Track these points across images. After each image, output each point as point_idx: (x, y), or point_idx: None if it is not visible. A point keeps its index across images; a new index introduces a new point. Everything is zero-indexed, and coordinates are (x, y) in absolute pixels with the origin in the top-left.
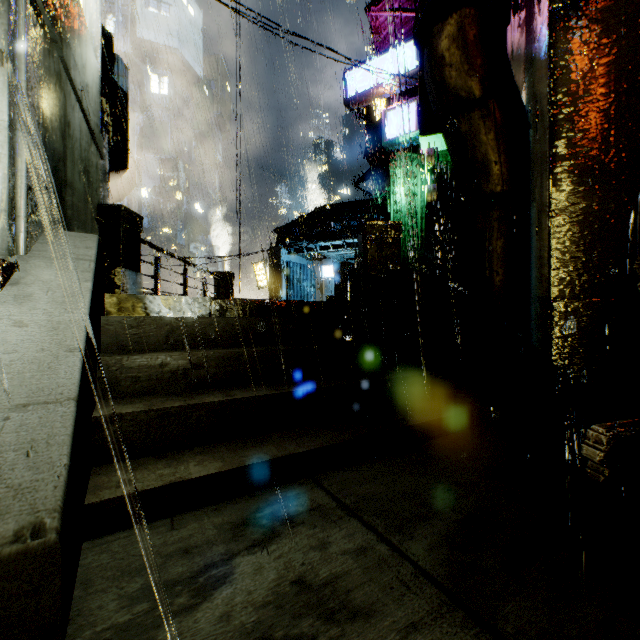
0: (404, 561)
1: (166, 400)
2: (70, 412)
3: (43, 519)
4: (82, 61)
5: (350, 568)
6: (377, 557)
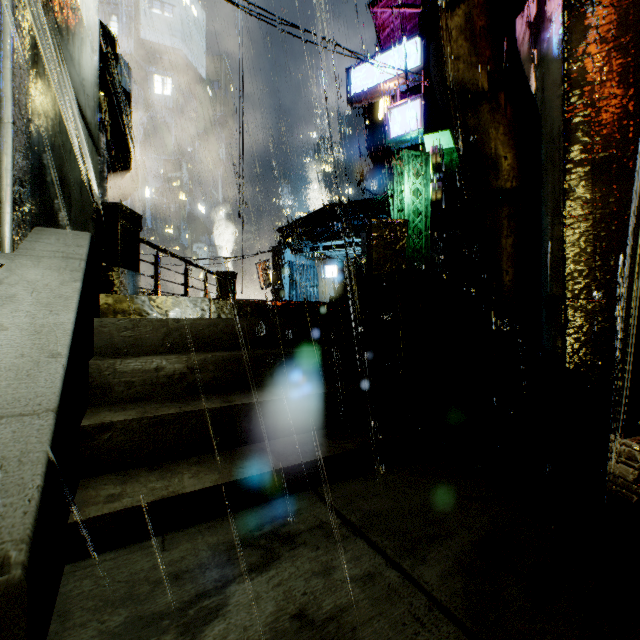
0: (416, 591)
1: (161, 406)
2: (48, 425)
3: (8, 552)
4: (77, 54)
5: (357, 599)
6: (386, 586)
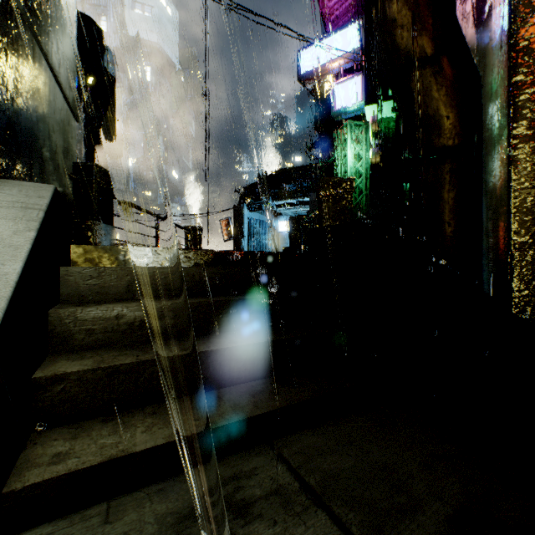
0: None
1: (119, 355)
2: None
3: None
4: (52, 24)
5: None
6: None
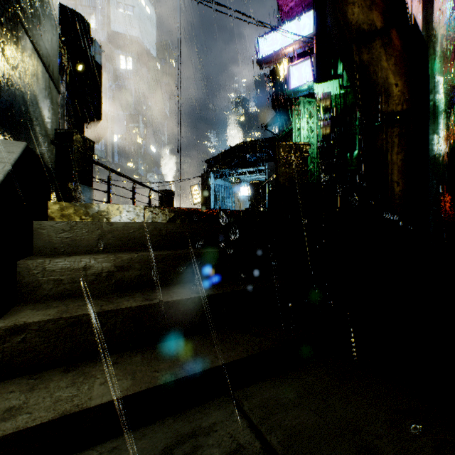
0: None
1: (83, 304)
2: None
3: None
4: (32, 0)
5: None
6: None
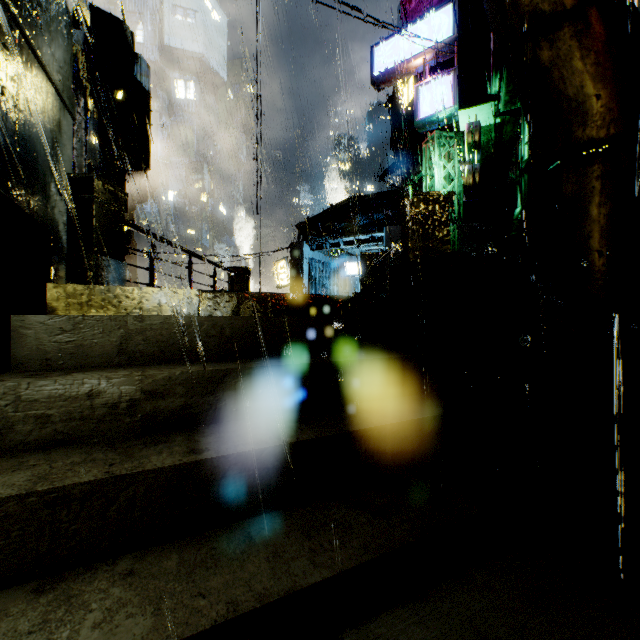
0: None
1: (81, 462)
2: None
3: None
4: None
5: None
6: None
